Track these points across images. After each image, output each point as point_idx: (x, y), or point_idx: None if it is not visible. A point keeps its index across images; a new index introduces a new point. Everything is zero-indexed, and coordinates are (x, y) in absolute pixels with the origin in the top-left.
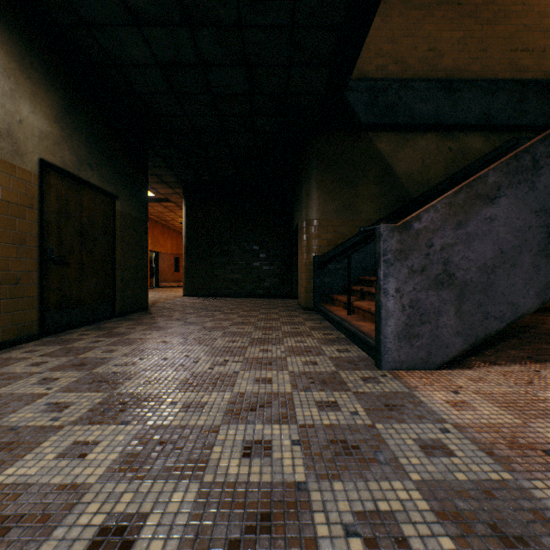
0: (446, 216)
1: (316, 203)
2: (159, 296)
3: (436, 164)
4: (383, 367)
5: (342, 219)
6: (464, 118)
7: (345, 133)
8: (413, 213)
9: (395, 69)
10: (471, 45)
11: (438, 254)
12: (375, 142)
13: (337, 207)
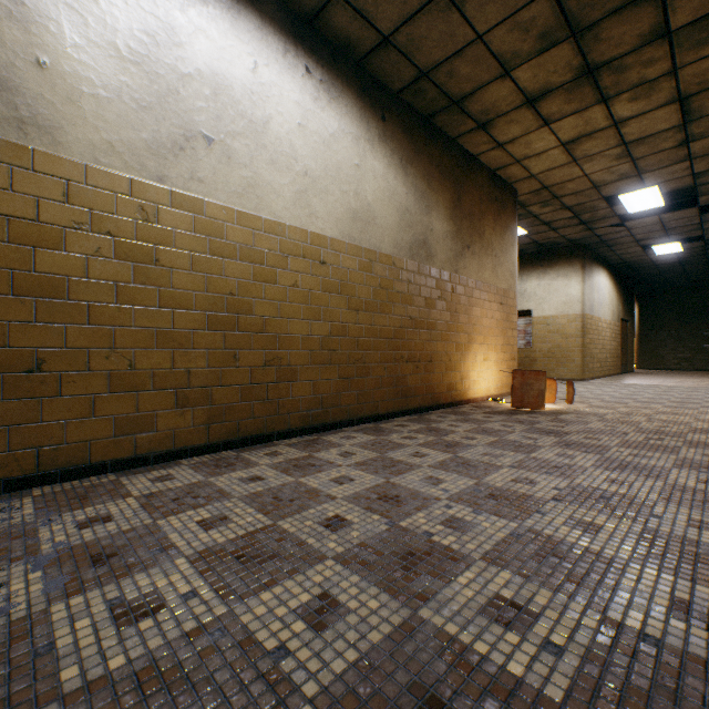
0: None
1: None
2: None
3: None
4: None
5: None
6: None
7: None
8: None
9: None
10: None
11: None
12: None
13: None
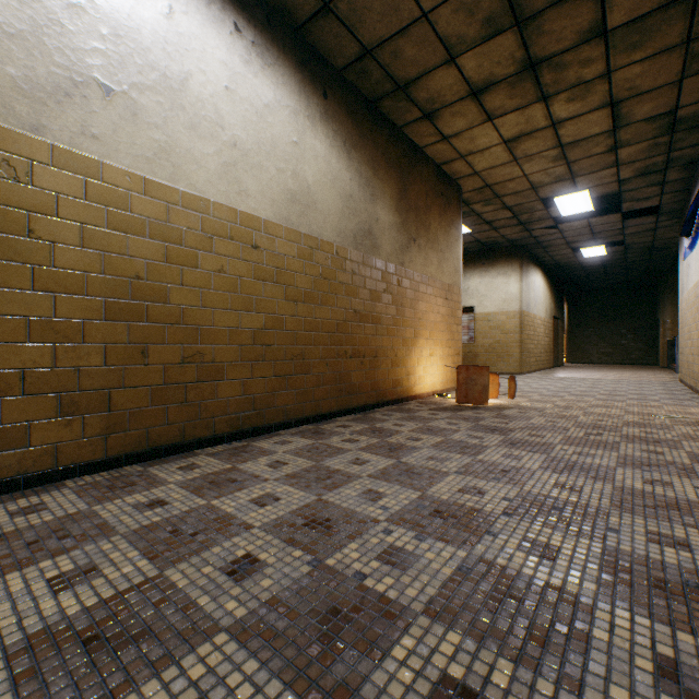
0: None
1: (669, 311)
2: None
3: None
4: (675, 372)
5: None
6: None
7: None
8: None
9: None
10: None
11: None
12: None
13: None
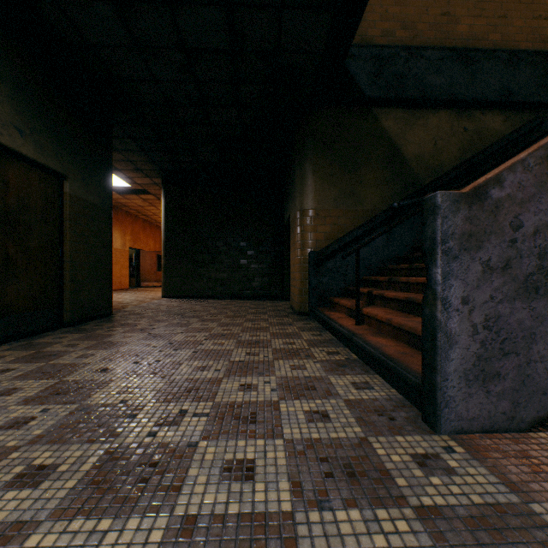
0: (543, 179)
1: (312, 189)
2: (135, 297)
3: (450, 146)
4: (442, 428)
5: (342, 209)
6: (482, 93)
7: (346, 108)
8: (484, 175)
9: (403, 35)
10: (489, 11)
11: (530, 241)
12: (380, 119)
13: (336, 195)
